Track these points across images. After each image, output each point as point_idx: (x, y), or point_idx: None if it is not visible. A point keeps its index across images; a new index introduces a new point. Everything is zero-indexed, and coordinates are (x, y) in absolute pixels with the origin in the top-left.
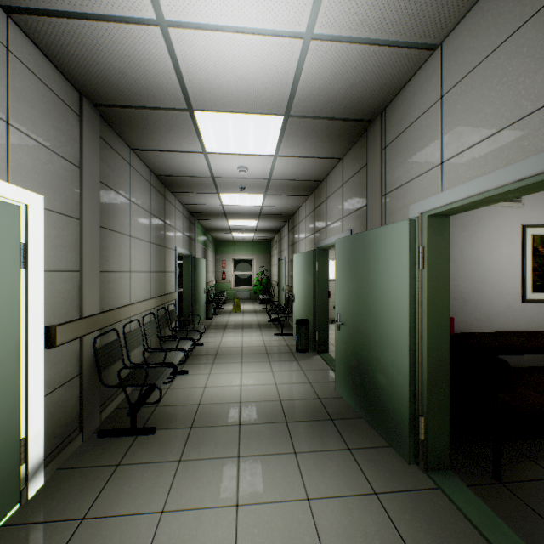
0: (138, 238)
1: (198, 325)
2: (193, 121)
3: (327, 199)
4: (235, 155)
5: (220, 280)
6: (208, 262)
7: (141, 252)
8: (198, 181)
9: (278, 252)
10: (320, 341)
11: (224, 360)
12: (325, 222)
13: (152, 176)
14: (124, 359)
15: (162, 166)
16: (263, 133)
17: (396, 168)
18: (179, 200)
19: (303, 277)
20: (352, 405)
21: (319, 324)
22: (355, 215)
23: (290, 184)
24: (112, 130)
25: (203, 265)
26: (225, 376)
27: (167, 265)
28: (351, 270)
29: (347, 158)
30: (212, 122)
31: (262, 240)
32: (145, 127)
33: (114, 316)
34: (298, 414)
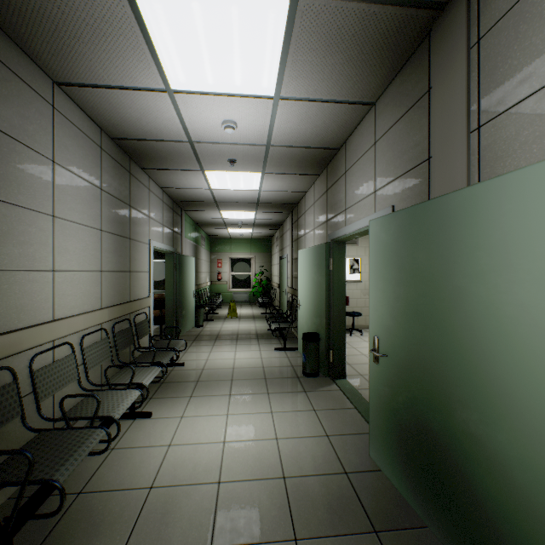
0: (74, 221)
1: (177, 339)
2: (133, 10)
3: (347, 171)
4: (216, 96)
5: (216, 282)
6: (201, 261)
7: (80, 243)
8: (172, 149)
9: (279, 250)
10: (334, 363)
11: (207, 391)
12: (343, 203)
13: (105, 138)
14: (24, 416)
15: (114, 120)
16: (256, 40)
17: (515, 64)
18: (155, 181)
19: (311, 278)
20: (405, 495)
21: (333, 340)
22: (401, 182)
23: (295, 155)
24: (3, 34)
25: (192, 264)
26: (203, 423)
27: (135, 263)
28: (403, 268)
29: (383, 100)
30: (165, 11)
31: (261, 237)
32: (56, 26)
33: (2, 346)
34: (315, 515)
